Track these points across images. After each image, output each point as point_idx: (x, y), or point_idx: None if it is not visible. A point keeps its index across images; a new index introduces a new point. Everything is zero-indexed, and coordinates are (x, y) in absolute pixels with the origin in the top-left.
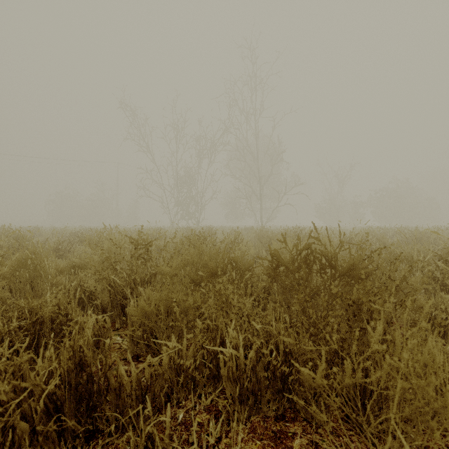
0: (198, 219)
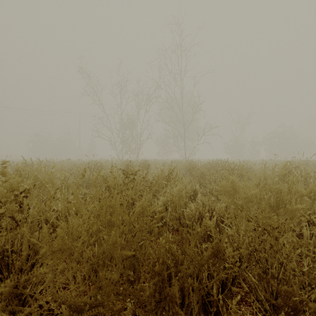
0: (137, 154)
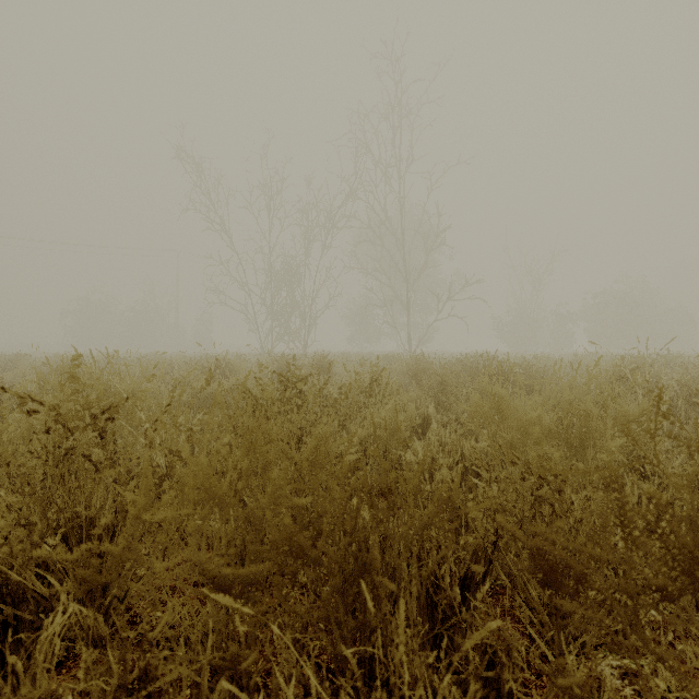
0: (305, 340)
